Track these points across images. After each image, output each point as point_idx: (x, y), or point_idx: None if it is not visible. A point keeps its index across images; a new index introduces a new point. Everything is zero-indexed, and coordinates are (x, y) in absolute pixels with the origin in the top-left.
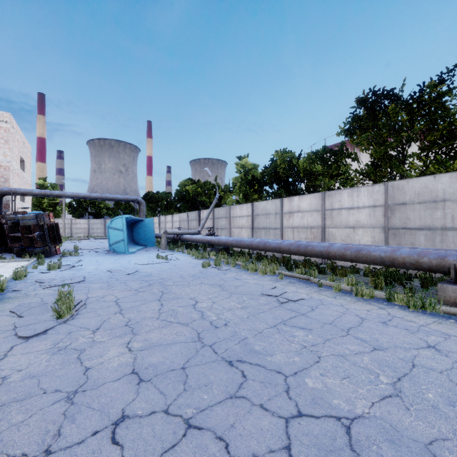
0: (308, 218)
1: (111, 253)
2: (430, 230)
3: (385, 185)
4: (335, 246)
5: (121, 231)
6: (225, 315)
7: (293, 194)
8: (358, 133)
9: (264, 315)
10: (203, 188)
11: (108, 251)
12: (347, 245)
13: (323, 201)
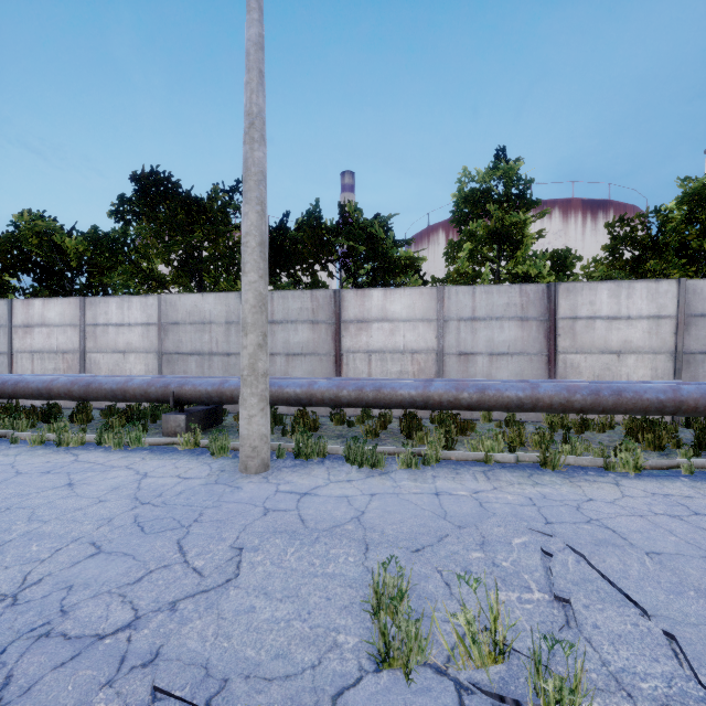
0: (60, 337)
1: None
2: (201, 356)
3: (160, 298)
4: (62, 380)
5: None
6: None
7: (62, 294)
8: (145, 220)
9: None
10: None
11: None
12: (79, 377)
13: (83, 312)
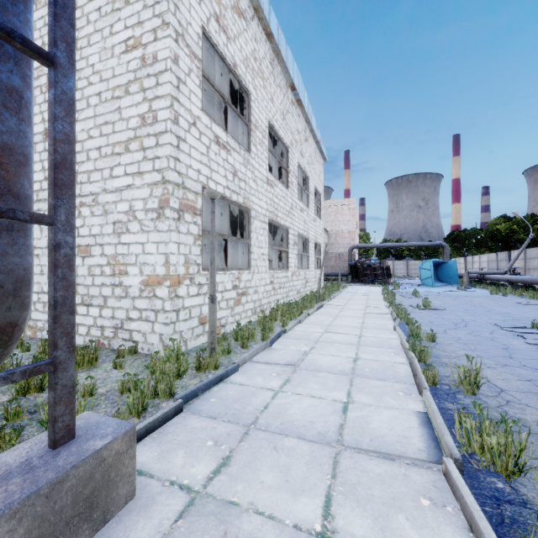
0: None
1: (421, 286)
2: None
3: None
4: None
5: (428, 271)
6: (482, 303)
7: None
8: None
9: (502, 304)
10: (518, 226)
11: (418, 285)
12: None
13: None
